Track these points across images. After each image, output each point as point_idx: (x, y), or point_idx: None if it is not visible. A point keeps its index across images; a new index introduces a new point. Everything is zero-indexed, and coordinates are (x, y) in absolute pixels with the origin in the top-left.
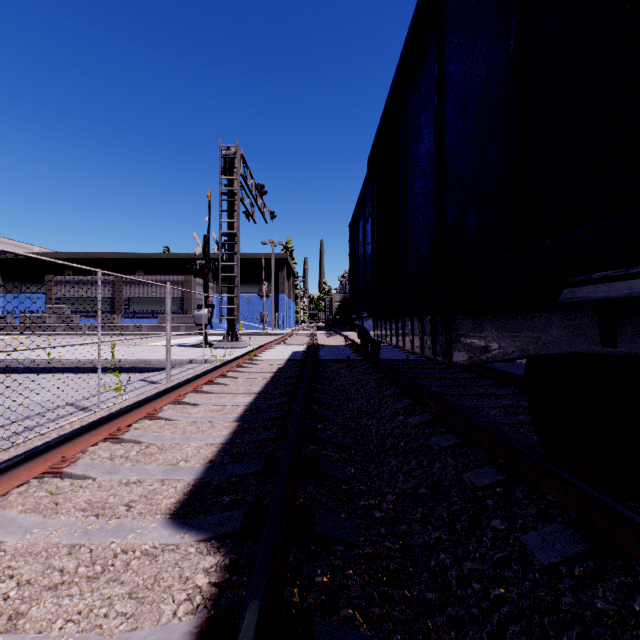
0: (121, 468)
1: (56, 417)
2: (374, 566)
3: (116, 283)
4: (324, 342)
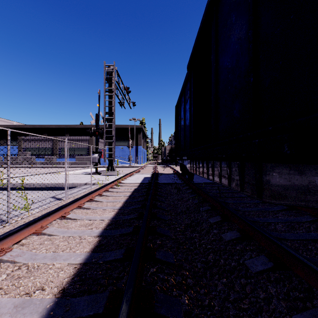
0: None
1: None
2: None
3: (54, 140)
4: (161, 171)
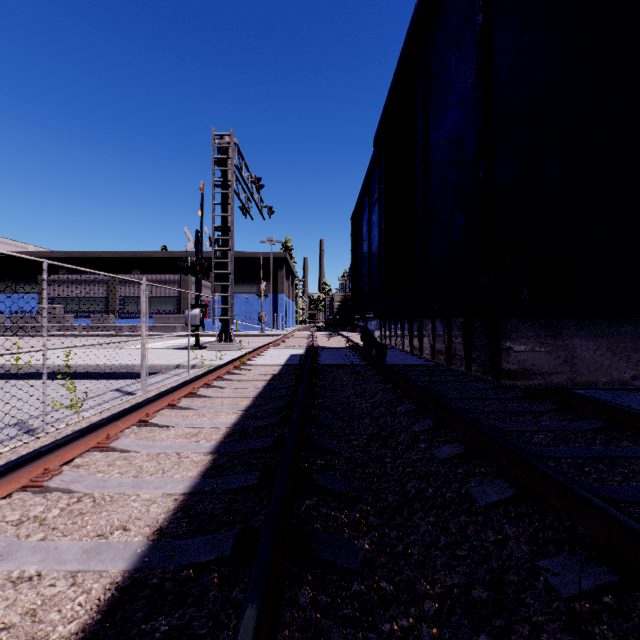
0: (21, 546)
1: None
2: None
3: (111, 282)
4: (324, 344)
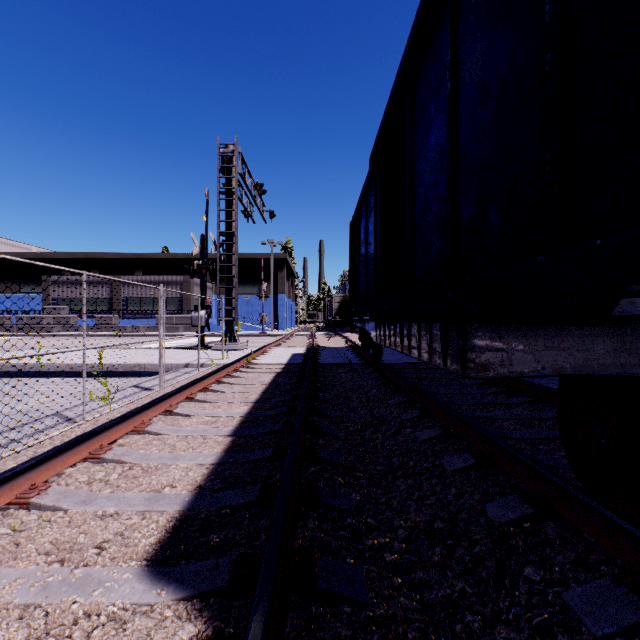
0: (98, 496)
1: (38, 430)
2: (388, 634)
3: (114, 283)
4: (324, 344)
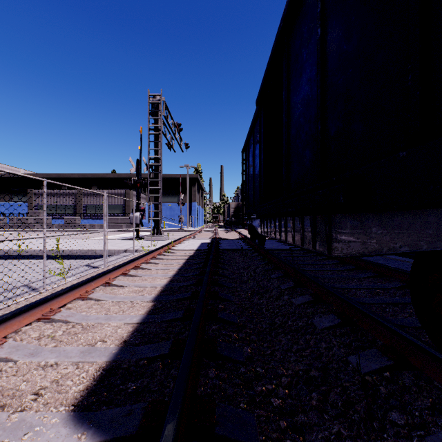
0: (43, 349)
1: (9, 297)
2: None
3: (77, 195)
4: (223, 236)
